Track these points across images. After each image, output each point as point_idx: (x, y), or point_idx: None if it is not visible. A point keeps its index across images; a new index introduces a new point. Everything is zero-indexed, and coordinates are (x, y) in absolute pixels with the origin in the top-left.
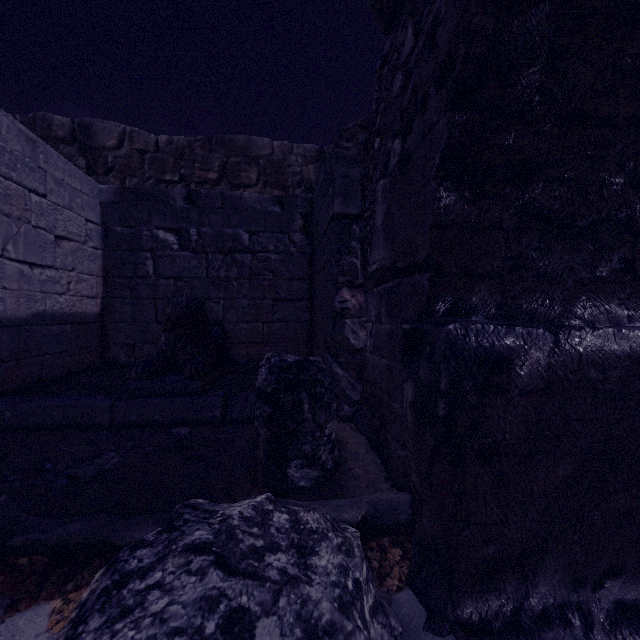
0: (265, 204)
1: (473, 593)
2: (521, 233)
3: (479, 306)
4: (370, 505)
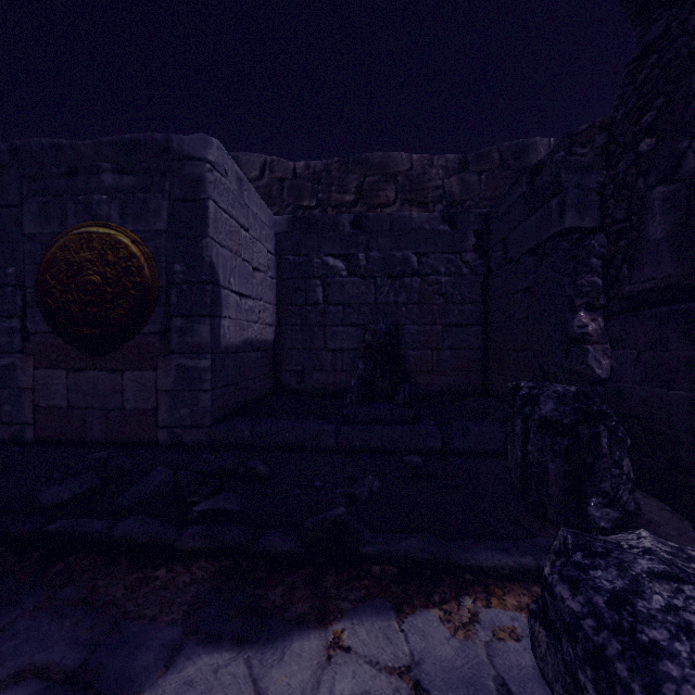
0: (434, 223)
1: None
2: None
3: None
4: None
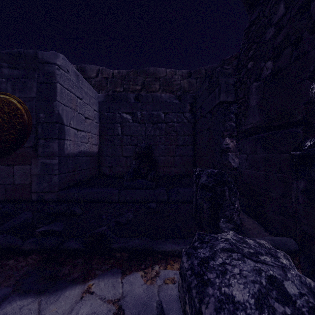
0: (172, 99)
1: None
2: None
3: None
4: (271, 241)
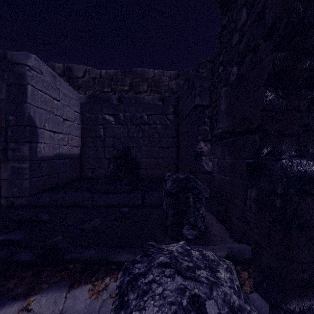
0: (155, 101)
1: (296, 297)
2: (309, 112)
3: (286, 150)
4: (228, 249)
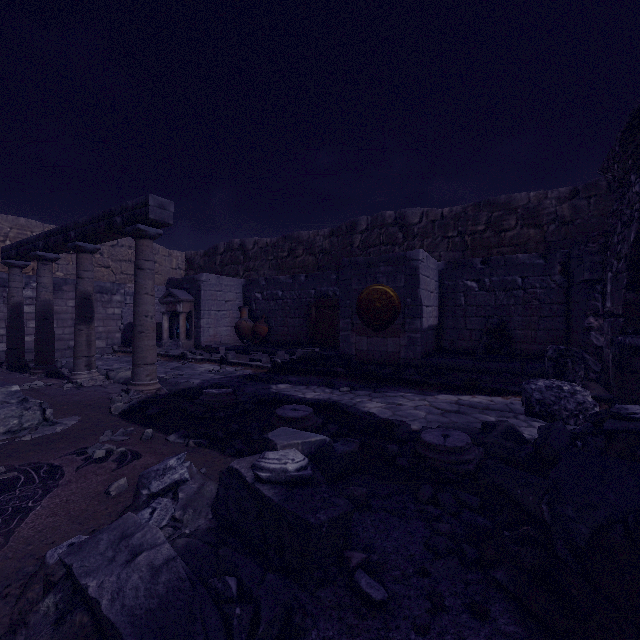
0: (532, 259)
1: None
2: None
3: None
4: (596, 394)
